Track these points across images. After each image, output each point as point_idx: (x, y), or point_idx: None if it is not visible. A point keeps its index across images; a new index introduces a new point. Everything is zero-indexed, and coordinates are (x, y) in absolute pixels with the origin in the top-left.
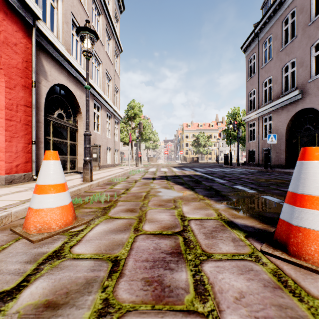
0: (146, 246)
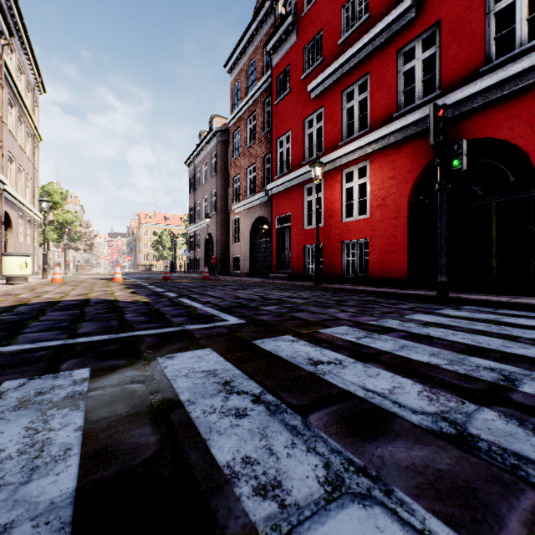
0: (86, 283)
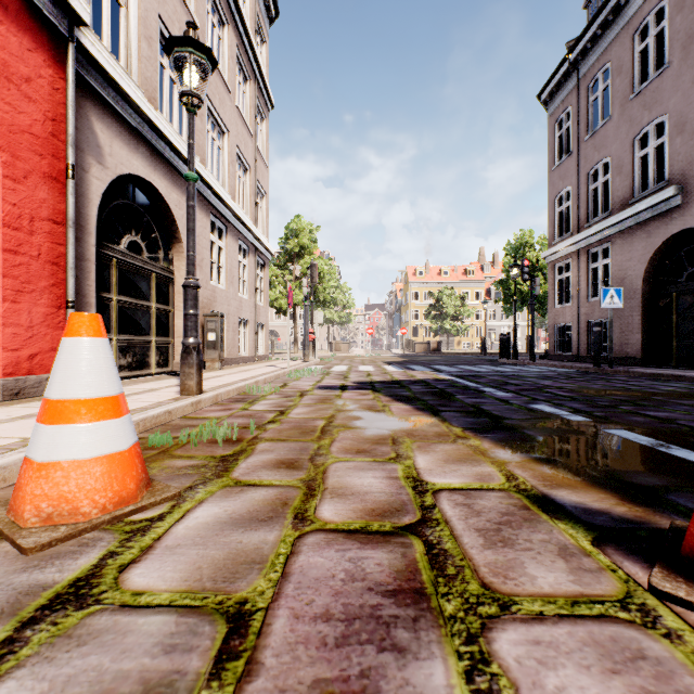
0: (325, 570)
